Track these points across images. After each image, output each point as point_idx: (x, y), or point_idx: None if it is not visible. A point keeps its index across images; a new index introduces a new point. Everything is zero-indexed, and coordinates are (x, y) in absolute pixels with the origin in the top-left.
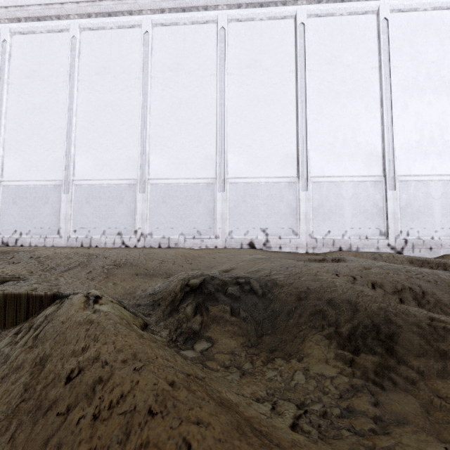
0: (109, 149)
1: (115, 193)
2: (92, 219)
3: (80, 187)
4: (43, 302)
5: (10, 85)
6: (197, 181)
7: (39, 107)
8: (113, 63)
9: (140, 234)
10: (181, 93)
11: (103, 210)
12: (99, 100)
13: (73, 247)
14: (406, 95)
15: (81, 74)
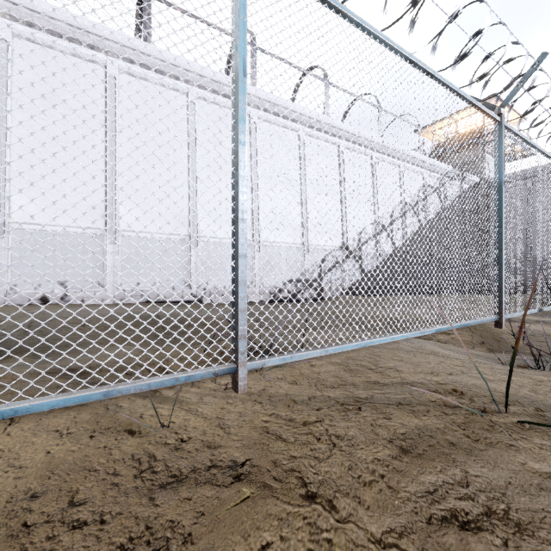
0: None
1: None
2: None
3: None
4: None
5: None
6: None
7: None
8: None
9: None
10: None
11: None
12: None
13: None
14: (209, 172)
15: None
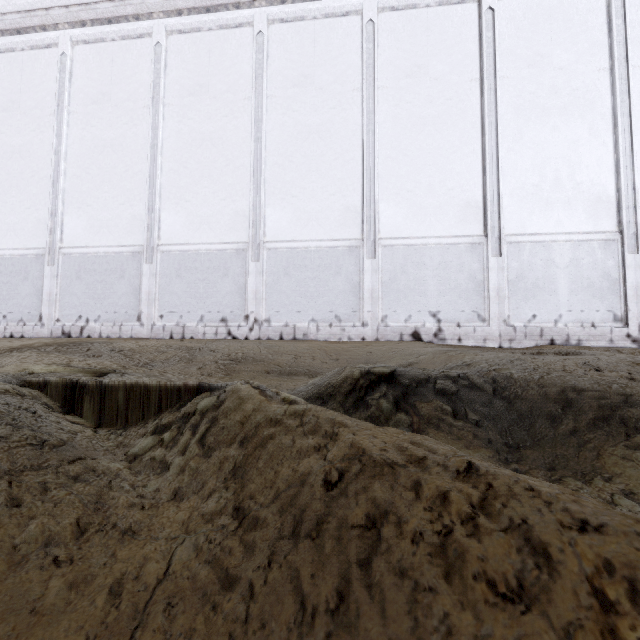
0: (208, 200)
1: (217, 263)
2: (185, 299)
3: (168, 254)
4: (181, 396)
5: (71, 115)
6: (335, 243)
7: (110, 145)
8: (213, 79)
9: (254, 320)
10: (310, 117)
11: (200, 287)
12: (193, 132)
13: (160, 339)
14: None
15: (168, 95)
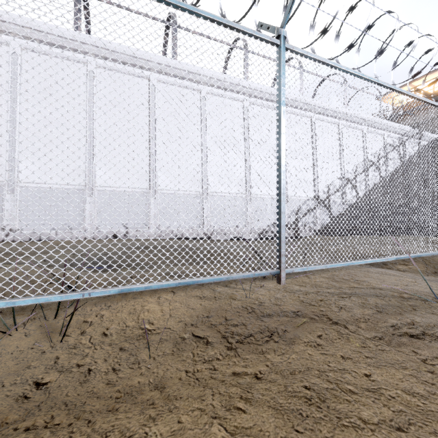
0: None
1: None
2: None
3: None
4: None
5: None
6: (69, 187)
7: None
8: None
9: (9, 230)
10: (53, 113)
11: None
12: None
13: None
14: (215, 145)
15: None
